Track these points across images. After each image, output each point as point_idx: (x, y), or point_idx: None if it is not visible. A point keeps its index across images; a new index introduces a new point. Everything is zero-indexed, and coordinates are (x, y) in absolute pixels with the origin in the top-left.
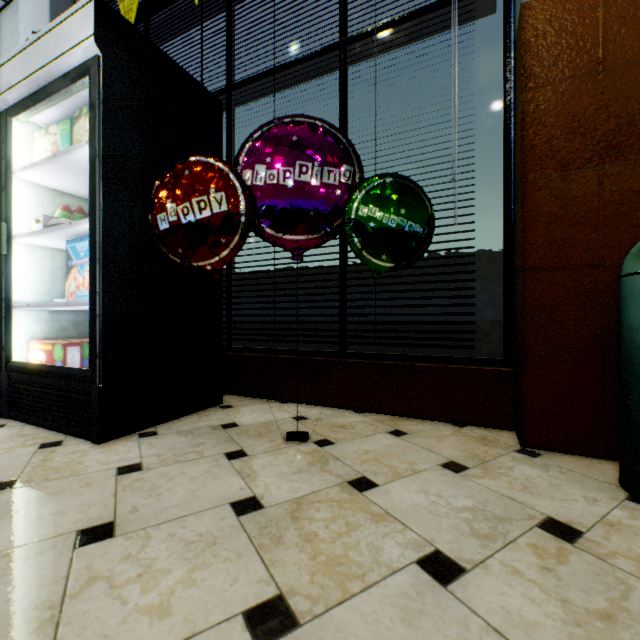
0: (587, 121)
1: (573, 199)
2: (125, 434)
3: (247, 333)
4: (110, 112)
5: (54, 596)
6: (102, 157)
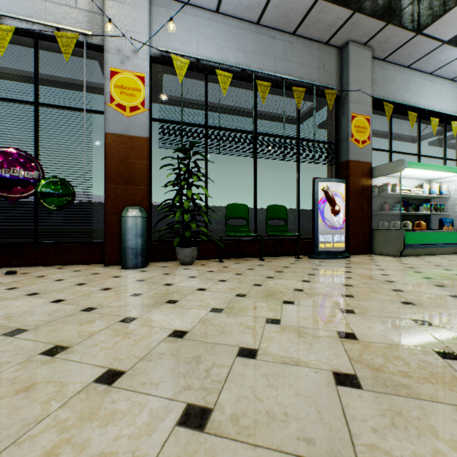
0: (122, 173)
1: (119, 194)
2: None
3: None
4: None
5: None
6: None
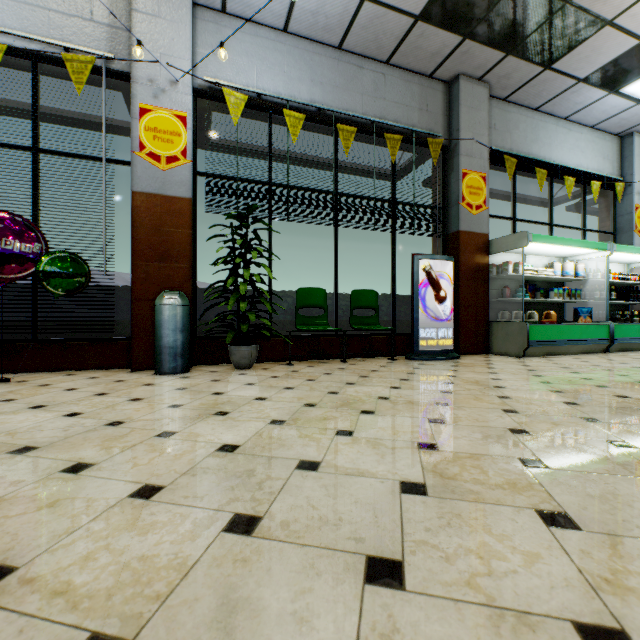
0: (156, 246)
1: (151, 274)
2: None
3: None
4: None
5: None
6: None
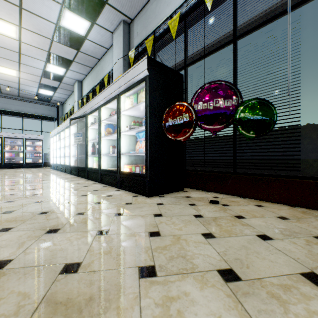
0: None
1: None
2: (154, 195)
3: (193, 163)
4: (151, 91)
5: (154, 223)
6: (149, 106)
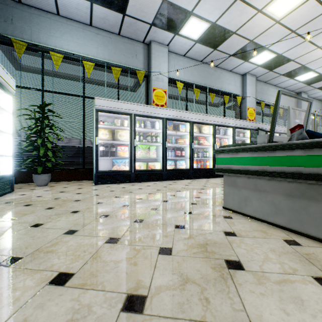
0: None
1: None
2: None
3: None
4: None
5: None
6: None
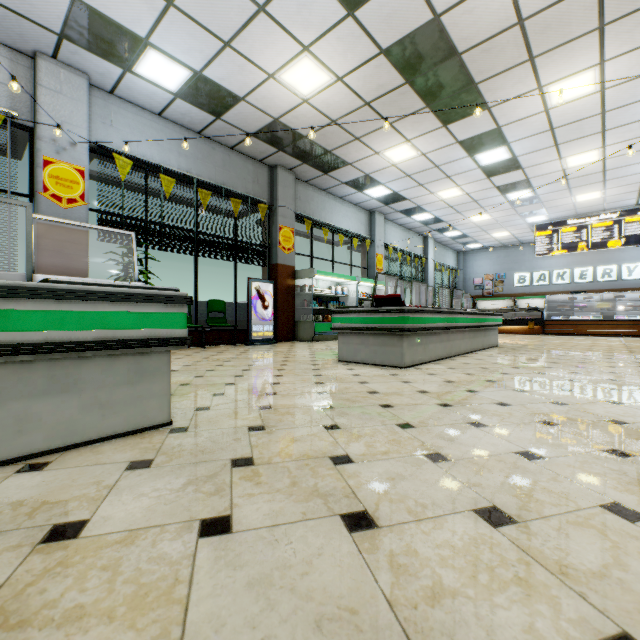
0: (58, 265)
1: None
2: None
3: None
4: None
5: None
6: None
